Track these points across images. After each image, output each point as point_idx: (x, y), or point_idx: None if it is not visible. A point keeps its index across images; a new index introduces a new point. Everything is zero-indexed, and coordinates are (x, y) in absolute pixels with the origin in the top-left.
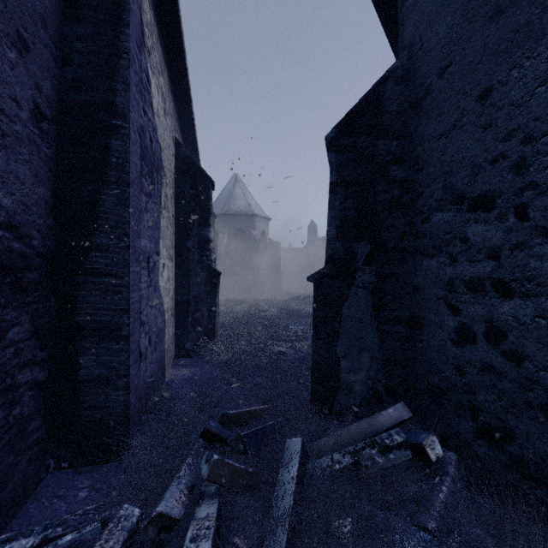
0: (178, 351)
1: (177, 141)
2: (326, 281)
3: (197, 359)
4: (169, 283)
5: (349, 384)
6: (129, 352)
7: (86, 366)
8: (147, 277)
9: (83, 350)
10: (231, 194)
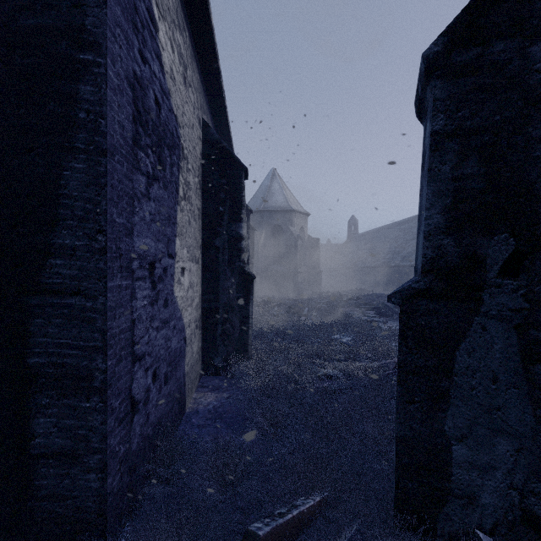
0: (205, 368)
1: (204, 123)
2: (423, 303)
3: (226, 378)
4: (193, 290)
5: (470, 490)
6: (105, 413)
7: (42, 434)
8: (150, 290)
9: (38, 409)
10: (268, 190)
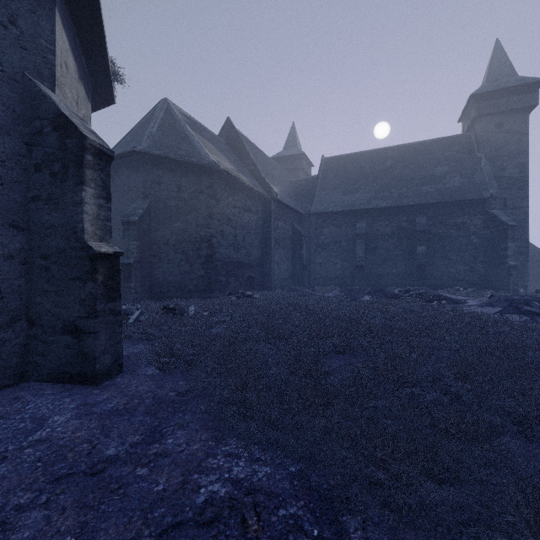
0: None
1: None
2: None
3: None
4: None
5: None
6: None
7: None
8: None
9: None
10: None
